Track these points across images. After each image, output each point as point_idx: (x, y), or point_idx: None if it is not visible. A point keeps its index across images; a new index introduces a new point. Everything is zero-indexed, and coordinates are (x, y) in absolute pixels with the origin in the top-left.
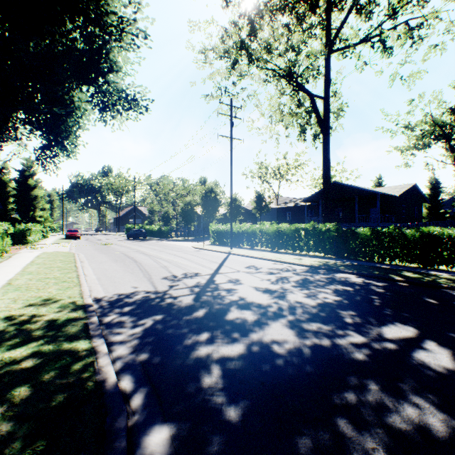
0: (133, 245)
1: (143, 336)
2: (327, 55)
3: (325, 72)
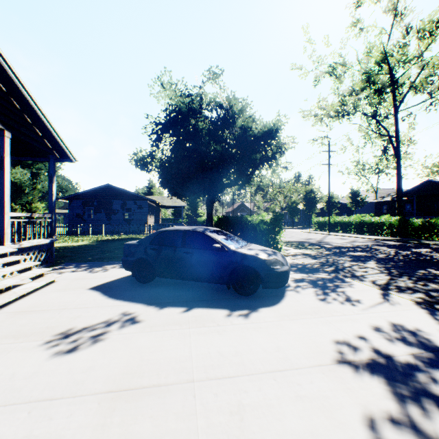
0: None
1: (308, 244)
2: (395, 114)
3: (394, 122)
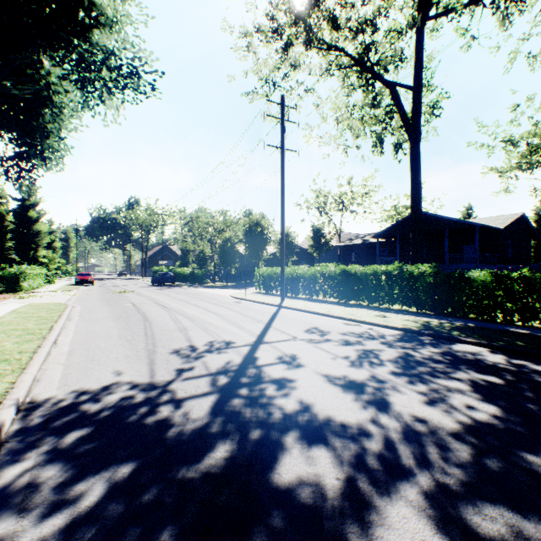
0: (154, 293)
1: None
2: (420, 24)
3: (417, 49)
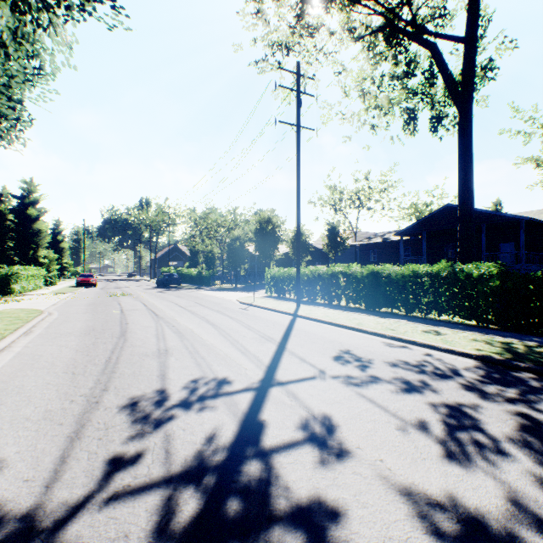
0: (153, 297)
1: None
2: None
3: None
